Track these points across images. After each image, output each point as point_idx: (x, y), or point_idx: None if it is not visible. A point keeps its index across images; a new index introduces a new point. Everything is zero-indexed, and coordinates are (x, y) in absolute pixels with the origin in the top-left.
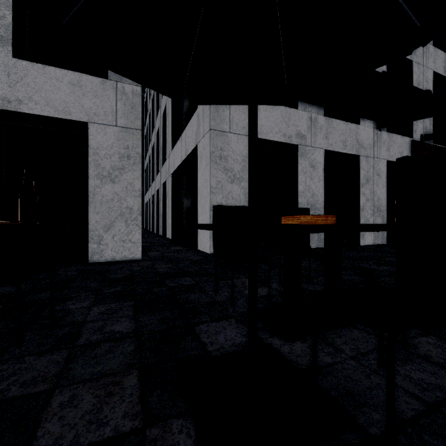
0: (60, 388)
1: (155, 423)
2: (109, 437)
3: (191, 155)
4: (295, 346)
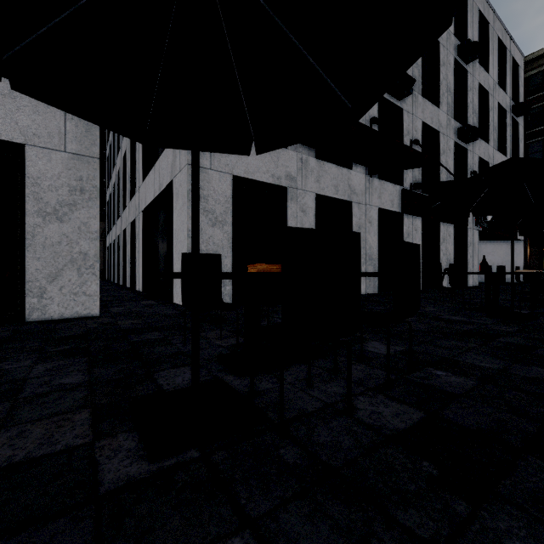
0: (6, 428)
1: (104, 437)
2: (60, 450)
3: (167, 191)
4: (246, 380)
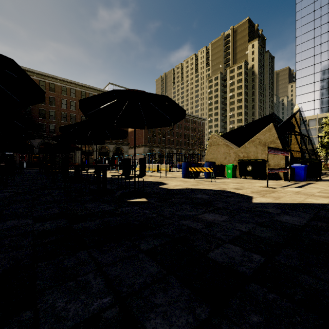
0: None
1: None
2: None
3: None
4: None
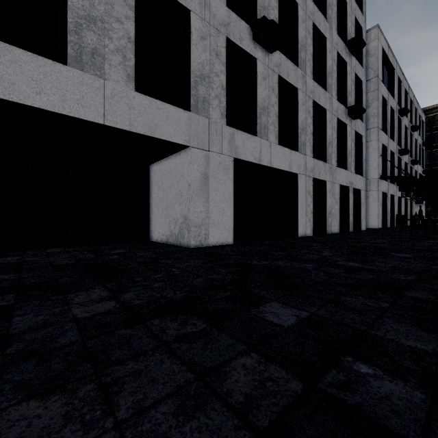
0: None
1: None
2: None
3: None
4: None
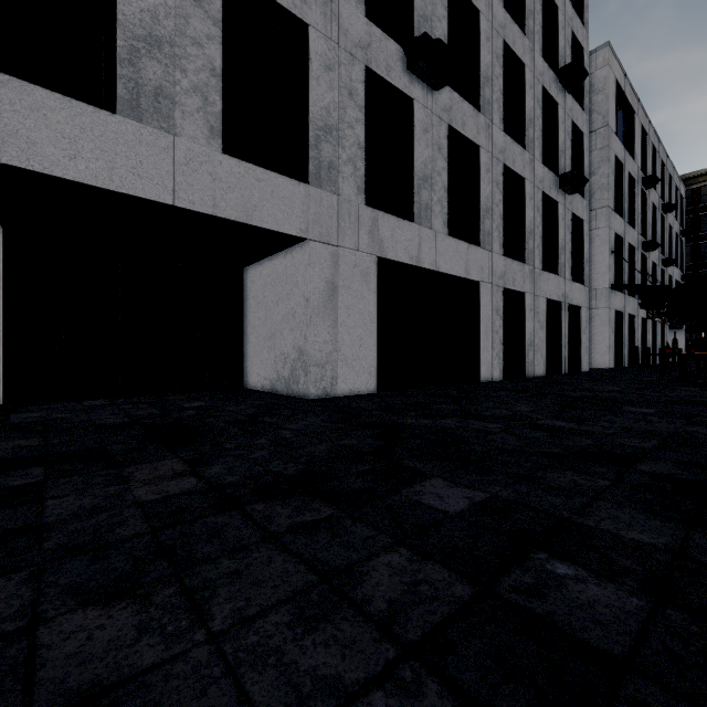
0: None
1: None
2: None
3: None
4: None
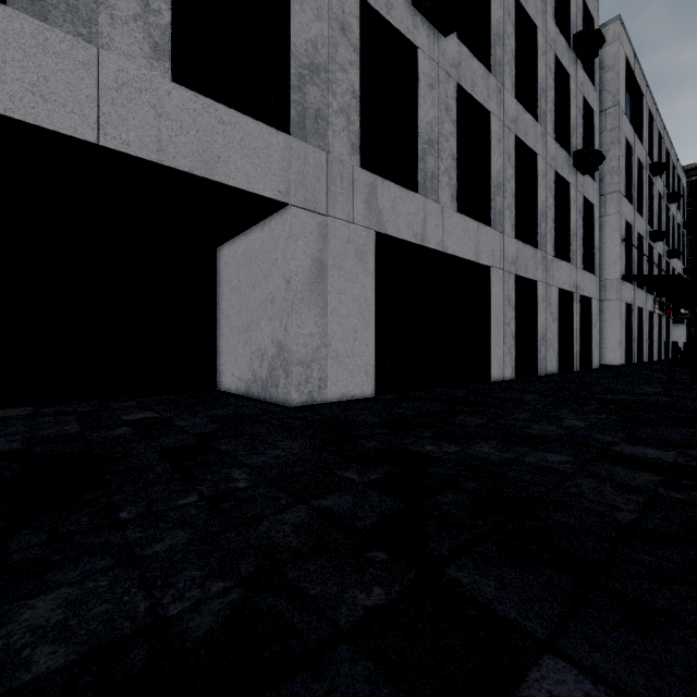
0: None
1: None
2: None
3: None
4: None
